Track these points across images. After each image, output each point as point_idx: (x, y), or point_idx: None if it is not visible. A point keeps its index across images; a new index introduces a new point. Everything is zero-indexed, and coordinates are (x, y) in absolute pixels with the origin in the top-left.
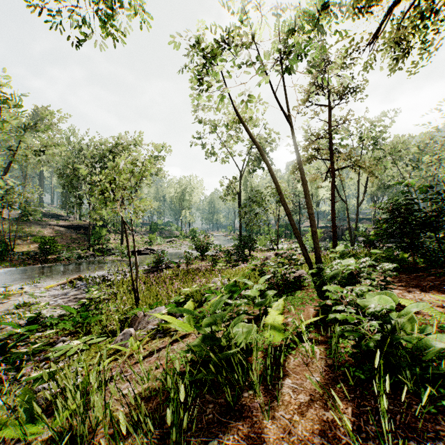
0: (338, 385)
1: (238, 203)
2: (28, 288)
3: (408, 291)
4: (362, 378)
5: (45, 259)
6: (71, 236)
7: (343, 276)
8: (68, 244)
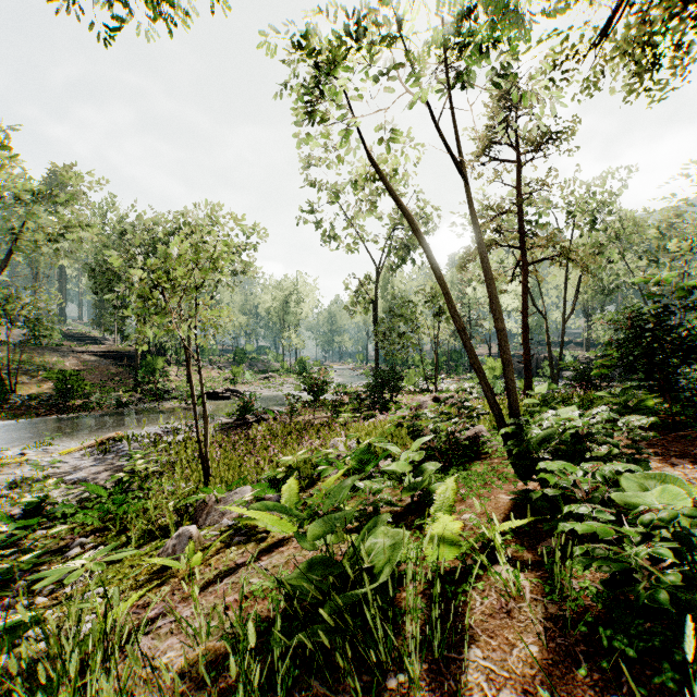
0: (581, 669)
1: (374, 317)
2: (32, 454)
3: (670, 464)
4: (631, 656)
5: (65, 406)
6: (109, 369)
7: (564, 439)
8: (103, 382)
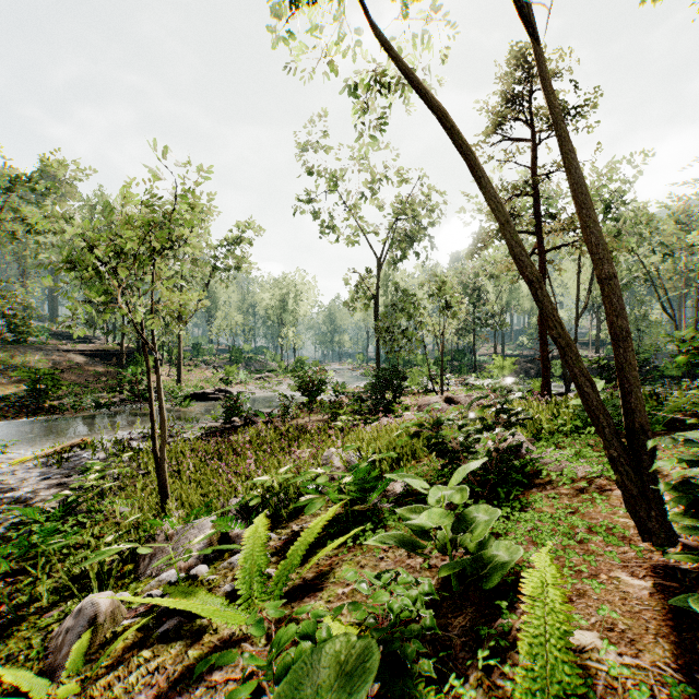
0: None
1: (375, 313)
2: None
3: None
4: None
5: (38, 407)
6: (96, 369)
7: None
8: (88, 382)
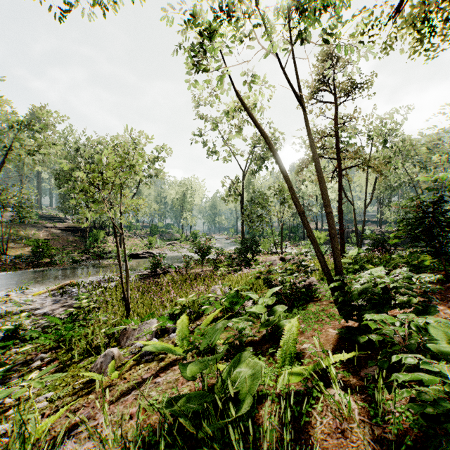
0: None
1: (241, 204)
2: (14, 295)
3: (449, 307)
4: None
5: (38, 262)
6: (68, 238)
7: (377, 292)
8: (64, 247)
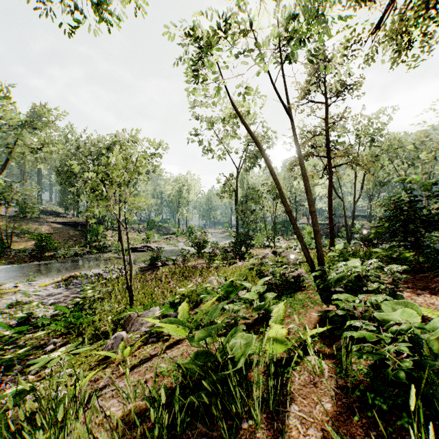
0: (355, 417)
1: (235, 200)
2: (22, 287)
3: (416, 294)
4: (384, 409)
5: (42, 256)
6: (69, 233)
7: (350, 279)
8: (65, 241)
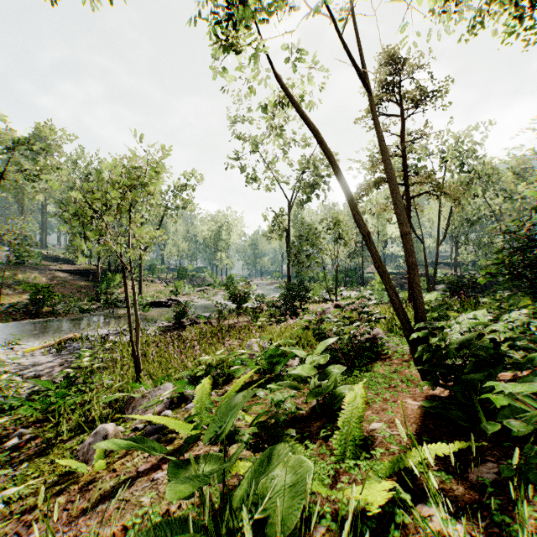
0: None
1: (286, 242)
2: (1, 352)
3: None
4: None
5: (37, 312)
6: (77, 283)
7: (486, 345)
8: (72, 294)
